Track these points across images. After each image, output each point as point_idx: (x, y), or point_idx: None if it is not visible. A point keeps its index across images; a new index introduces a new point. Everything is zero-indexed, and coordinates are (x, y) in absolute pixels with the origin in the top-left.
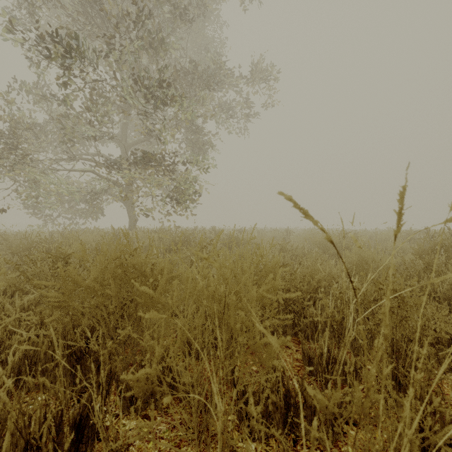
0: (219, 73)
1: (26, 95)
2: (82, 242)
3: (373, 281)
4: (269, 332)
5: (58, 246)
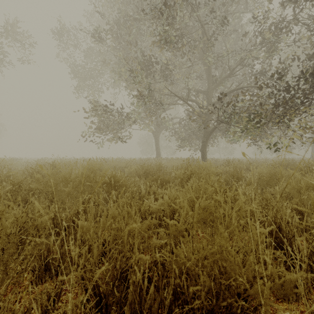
0: None
1: None
2: None
3: None
4: None
5: None
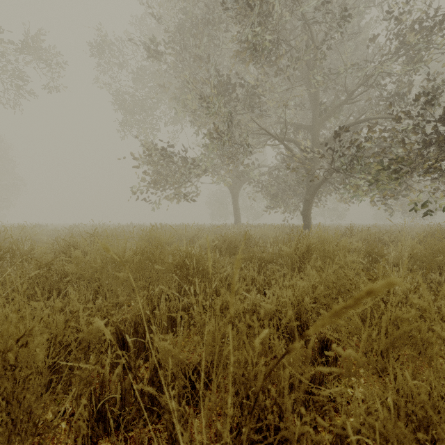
0: None
1: None
2: None
3: None
4: None
5: None
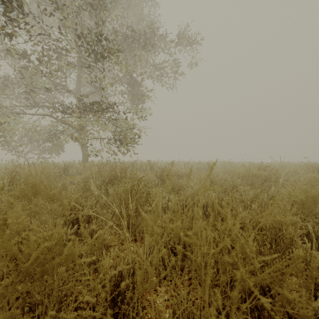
0: (154, 35)
1: None
2: None
3: None
4: None
5: None
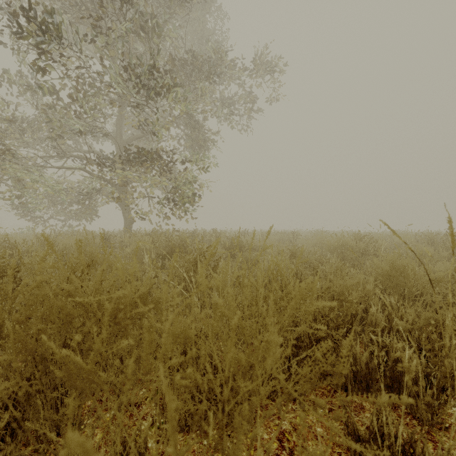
0: (221, 62)
1: (9, 85)
2: (19, 253)
3: (413, 298)
4: (298, 406)
5: (3, 256)
